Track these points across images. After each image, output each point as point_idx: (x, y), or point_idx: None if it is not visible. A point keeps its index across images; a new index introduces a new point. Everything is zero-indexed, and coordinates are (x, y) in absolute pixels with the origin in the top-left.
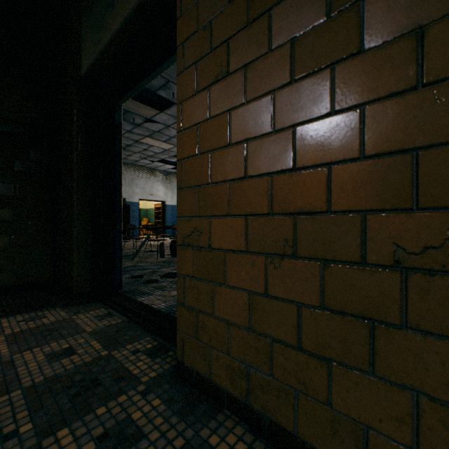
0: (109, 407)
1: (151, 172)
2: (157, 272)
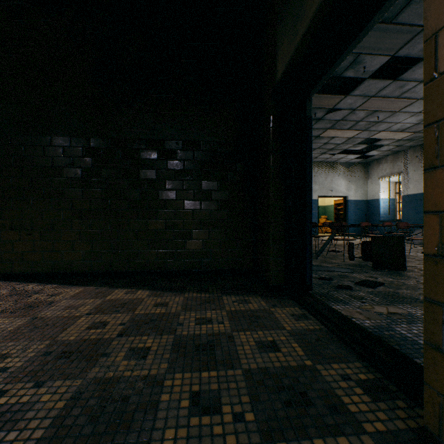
0: (327, 443)
1: (331, 166)
2: (347, 277)
